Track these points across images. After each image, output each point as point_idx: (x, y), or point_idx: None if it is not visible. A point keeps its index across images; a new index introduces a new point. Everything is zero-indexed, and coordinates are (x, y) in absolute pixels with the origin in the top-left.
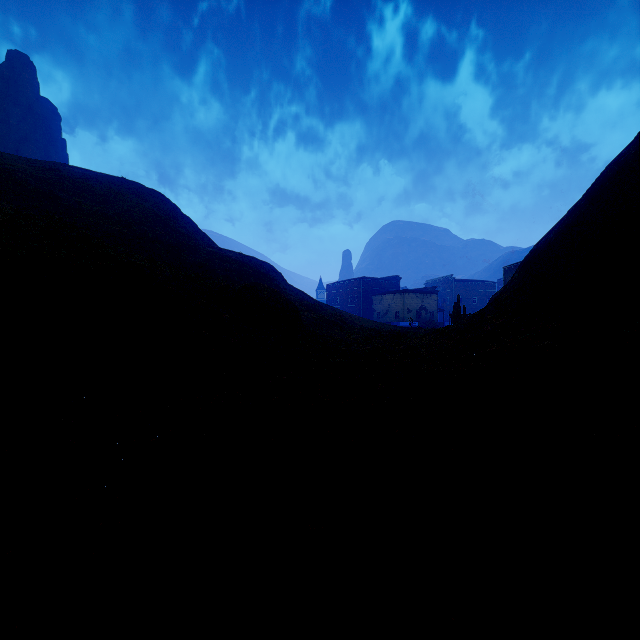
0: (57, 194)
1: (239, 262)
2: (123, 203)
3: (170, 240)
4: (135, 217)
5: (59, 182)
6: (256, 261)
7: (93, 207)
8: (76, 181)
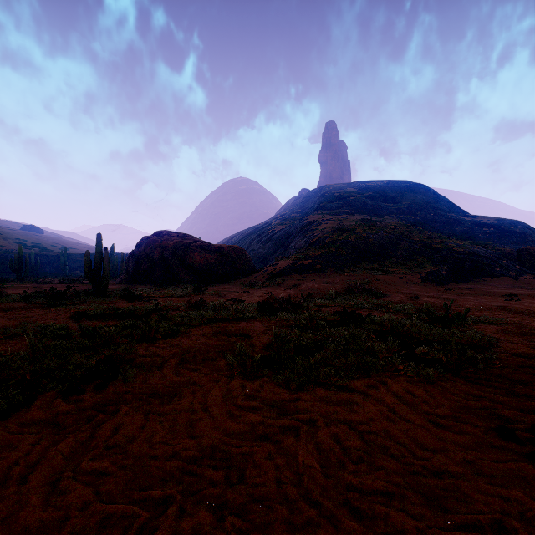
0: (379, 204)
1: (494, 226)
2: (405, 199)
3: (441, 218)
4: (416, 207)
5: (374, 196)
6: (509, 223)
7: (395, 207)
8: (380, 192)
